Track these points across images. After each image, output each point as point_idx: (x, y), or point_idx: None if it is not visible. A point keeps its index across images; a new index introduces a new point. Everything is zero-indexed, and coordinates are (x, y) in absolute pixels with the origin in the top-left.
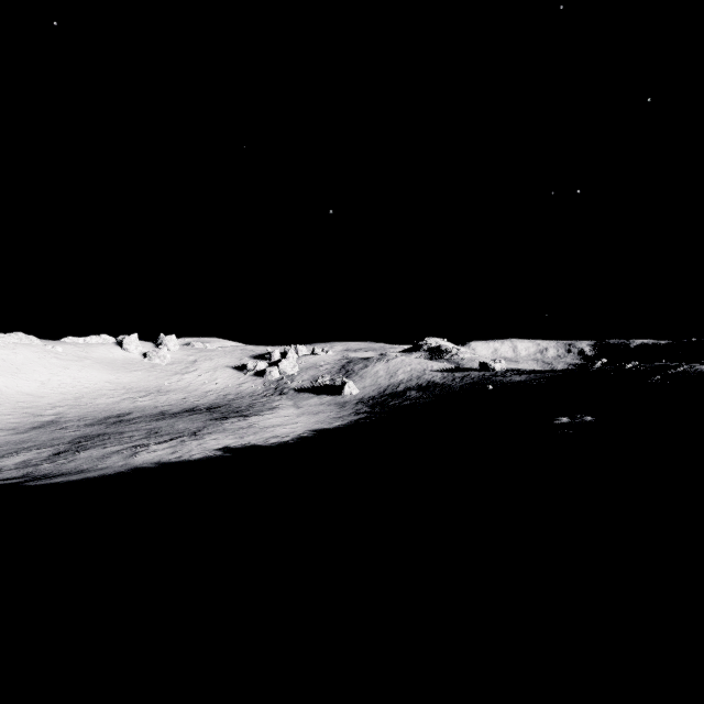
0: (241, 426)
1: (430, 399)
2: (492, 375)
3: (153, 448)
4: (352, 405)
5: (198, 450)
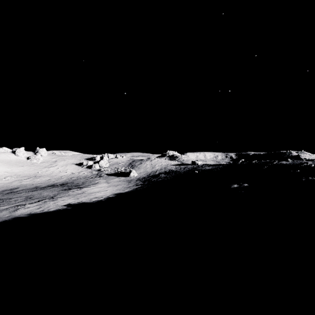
0: (78, 193)
1: (170, 178)
2: (197, 167)
3: (27, 206)
4: (134, 181)
5: (53, 206)
